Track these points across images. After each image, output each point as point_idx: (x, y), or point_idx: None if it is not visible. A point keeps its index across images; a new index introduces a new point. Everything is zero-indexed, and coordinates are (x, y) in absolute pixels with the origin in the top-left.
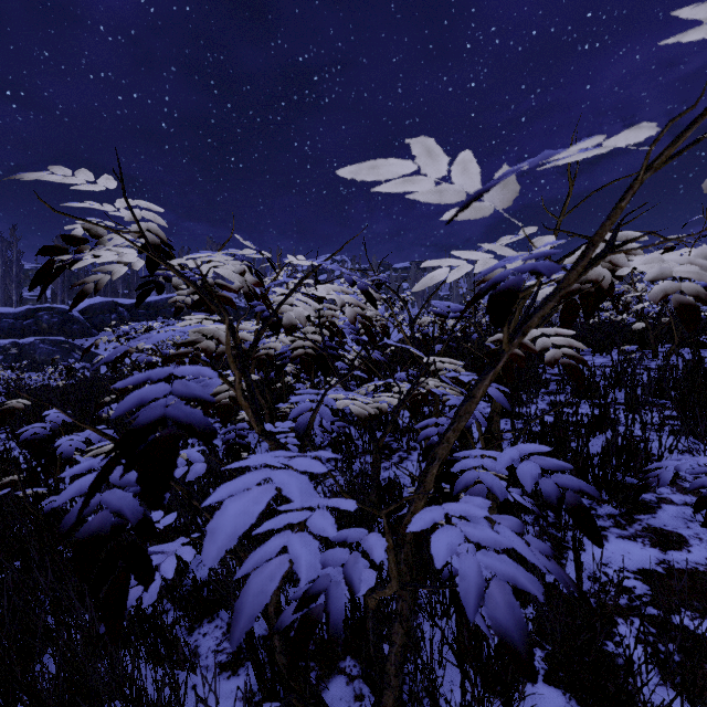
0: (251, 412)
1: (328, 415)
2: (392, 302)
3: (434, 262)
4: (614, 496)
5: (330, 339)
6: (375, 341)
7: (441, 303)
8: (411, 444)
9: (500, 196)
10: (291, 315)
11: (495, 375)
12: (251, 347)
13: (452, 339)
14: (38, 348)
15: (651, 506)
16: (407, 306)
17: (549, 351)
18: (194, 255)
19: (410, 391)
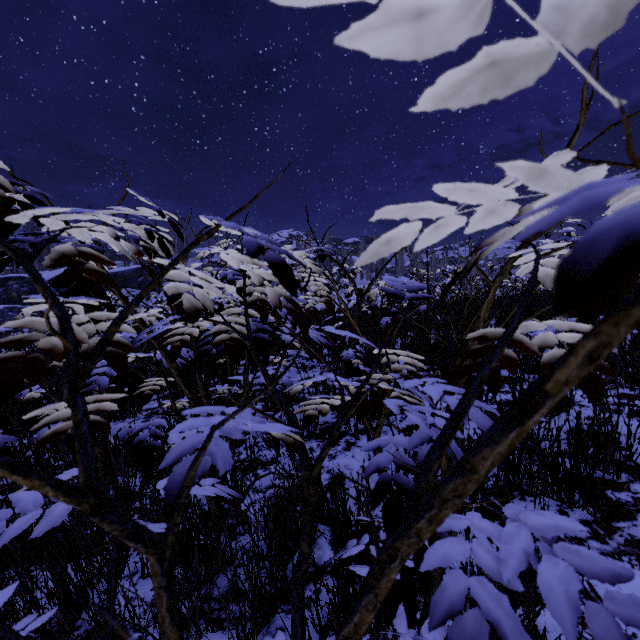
0: (53, 490)
1: (224, 460)
2: (342, 274)
3: (395, 209)
4: (590, 501)
5: (263, 320)
6: (306, 333)
7: (394, 279)
8: (359, 426)
9: (591, 1)
10: (191, 296)
11: (520, 436)
12: (90, 355)
13: (399, 310)
14: (6, 316)
15: (629, 509)
16: (353, 281)
17: (551, 351)
18: (43, 210)
19: (355, 398)
